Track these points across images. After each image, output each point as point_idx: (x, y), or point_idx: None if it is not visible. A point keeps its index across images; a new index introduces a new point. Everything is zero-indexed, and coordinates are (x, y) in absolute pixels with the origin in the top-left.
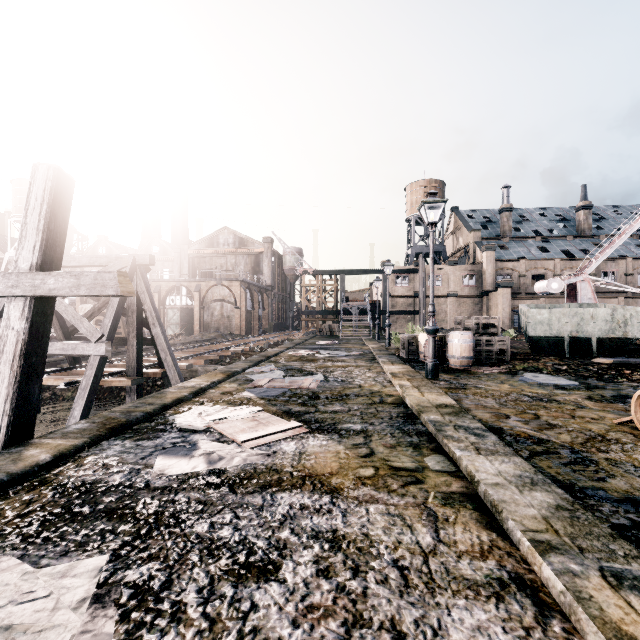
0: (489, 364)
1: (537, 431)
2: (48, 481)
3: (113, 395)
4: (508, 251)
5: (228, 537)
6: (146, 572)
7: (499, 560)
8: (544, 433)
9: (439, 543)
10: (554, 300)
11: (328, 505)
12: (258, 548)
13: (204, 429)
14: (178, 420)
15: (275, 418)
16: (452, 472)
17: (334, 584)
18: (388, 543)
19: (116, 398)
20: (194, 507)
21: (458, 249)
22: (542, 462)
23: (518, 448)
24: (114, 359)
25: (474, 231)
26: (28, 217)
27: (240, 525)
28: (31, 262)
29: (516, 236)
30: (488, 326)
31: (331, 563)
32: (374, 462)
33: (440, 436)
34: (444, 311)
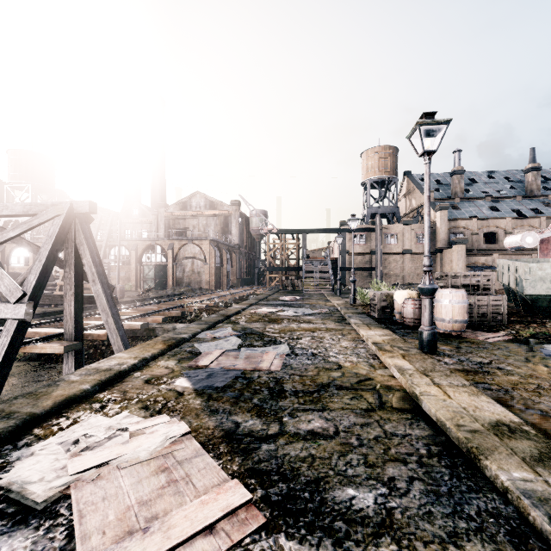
0: (483, 328)
1: None
2: None
3: None
4: (460, 211)
5: None
6: None
7: None
8: None
9: None
10: (507, 256)
11: None
12: None
13: (48, 504)
14: (8, 476)
15: (204, 461)
16: None
17: None
18: None
19: None
20: None
21: (411, 210)
22: None
23: None
24: None
25: None
26: None
27: None
28: None
29: (467, 197)
30: (479, 283)
31: None
32: None
33: None
34: (399, 267)
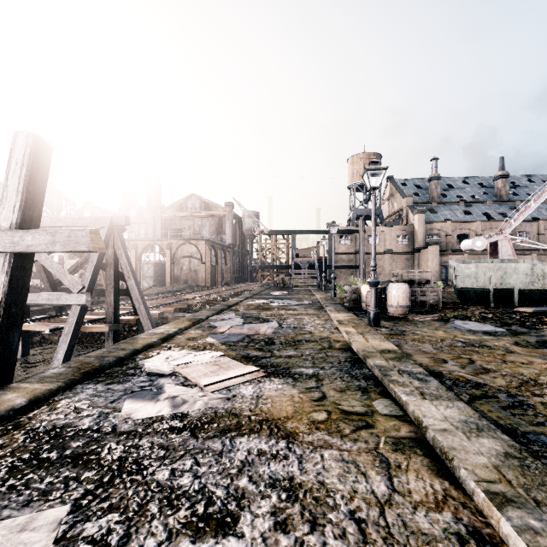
0: (423, 312)
1: (474, 375)
2: (21, 425)
3: (94, 339)
4: (436, 214)
5: (188, 485)
6: (105, 525)
7: (455, 512)
8: (480, 377)
9: (394, 492)
10: (476, 256)
11: (284, 451)
12: (217, 498)
13: (170, 373)
14: (147, 365)
15: (235, 362)
16: (400, 416)
17: (292, 539)
18: (344, 492)
19: (97, 342)
20: (156, 453)
21: (393, 212)
22: (483, 406)
23: (458, 392)
24: (95, 308)
25: (407, 197)
26: (9, 180)
27: (200, 472)
28: (11, 221)
29: (443, 201)
30: (422, 279)
31: (289, 515)
32: (326, 406)
33: (386, 380)
34: (381, 266)
